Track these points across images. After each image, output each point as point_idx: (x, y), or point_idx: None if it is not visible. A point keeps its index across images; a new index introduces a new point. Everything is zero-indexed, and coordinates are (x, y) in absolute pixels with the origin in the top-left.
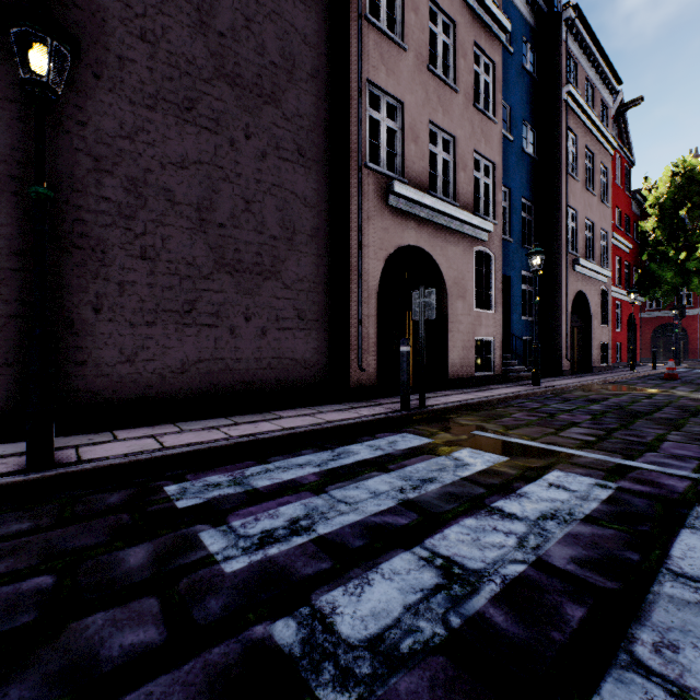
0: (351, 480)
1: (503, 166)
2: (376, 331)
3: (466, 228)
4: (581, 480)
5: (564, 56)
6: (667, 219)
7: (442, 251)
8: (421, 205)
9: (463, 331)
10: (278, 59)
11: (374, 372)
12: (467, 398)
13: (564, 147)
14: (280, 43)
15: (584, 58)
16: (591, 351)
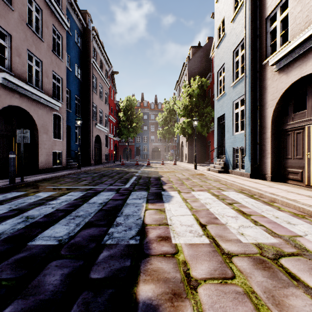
0: None
1: (67, 80)
2: None
3: (48, 103)
4: (78, 193)
5: (92, 47)
6: (126, 114)
7: (35, 111)
8: (23, 88)
9: (47, 148)
10: None
11: None
12: (47, 176)
13: (92, 81)
14: None
15: (99, 51)
16: (102, 156)
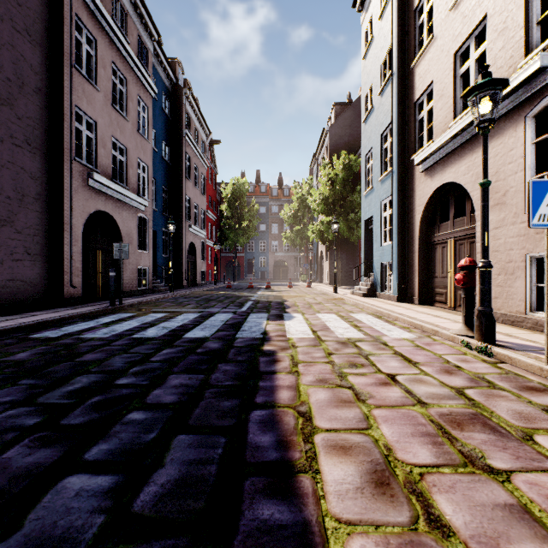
0: (117, 324)
1: (152, 166)
2: (81, 263)
3: (134, 202)
4: (192, 314)
5: (185, 112)
6: (231, 206)
7: (120, 215)
8: (109, 187)
9: (131, 263)
10: (12, 76)
11: (80, 288)
12: (140, 300)
13: (185, 162)
14: (14, 65)
15: (194, 115)
16: (197, 275)
